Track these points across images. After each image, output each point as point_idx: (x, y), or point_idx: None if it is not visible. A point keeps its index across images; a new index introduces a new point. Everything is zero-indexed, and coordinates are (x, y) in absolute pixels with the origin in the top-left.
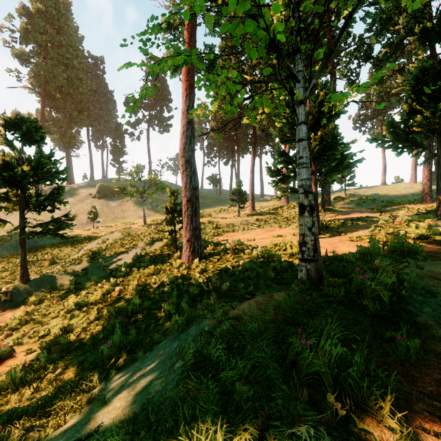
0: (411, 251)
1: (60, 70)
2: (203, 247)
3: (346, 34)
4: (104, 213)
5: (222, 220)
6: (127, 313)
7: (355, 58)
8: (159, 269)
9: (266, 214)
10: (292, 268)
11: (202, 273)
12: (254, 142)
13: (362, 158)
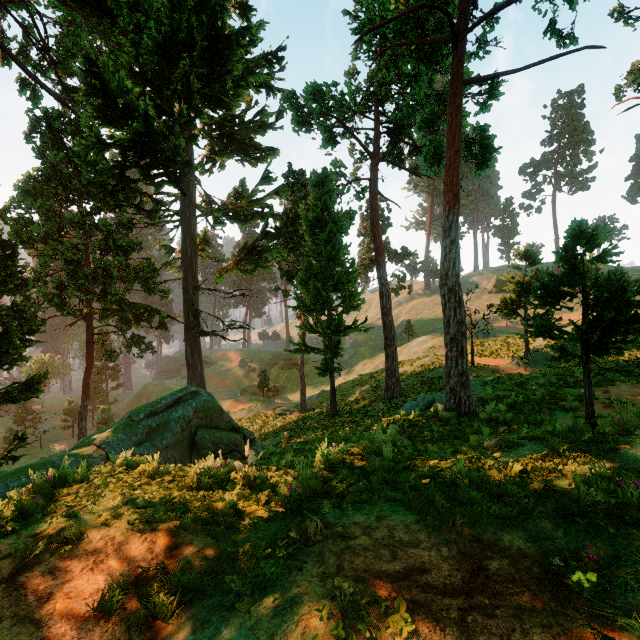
0: None
1: None
2: None
3: None
4: None
5: None
6: None
7: None
8: None
9: None
10: None
11: None
12: None
13: None
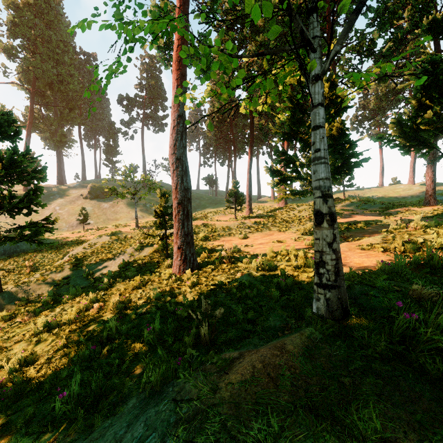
0: (442, 266)
1: (50, 66)
2: (197, 253)
3: None
4: (95, 215)
5: (217, 223)
6: (101, 340)
7: (357, 53)
8: (146, 280)
9: (264, 217)
10: (299, 285)
11: (193, 286)
12: (251, 142)
13: (369, 158)
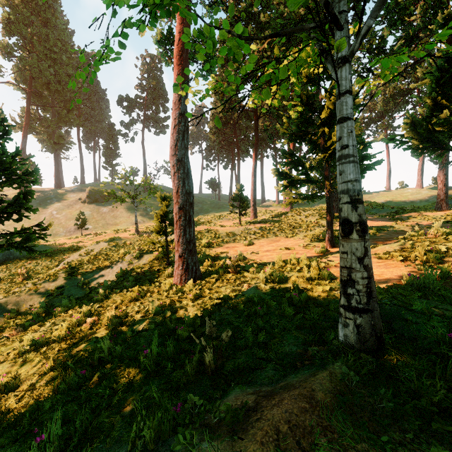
0: None
1: (47, 65)
2: (199, 261)
3: None
4: (94, 220)
5: (221, 229)
6: (93, 362)
7: (367, 51)
8: (145, 291)
9: (269, 222)
10: (314, 300)
11: (196, 299)
12: (256, 144)
13: (381, 160)
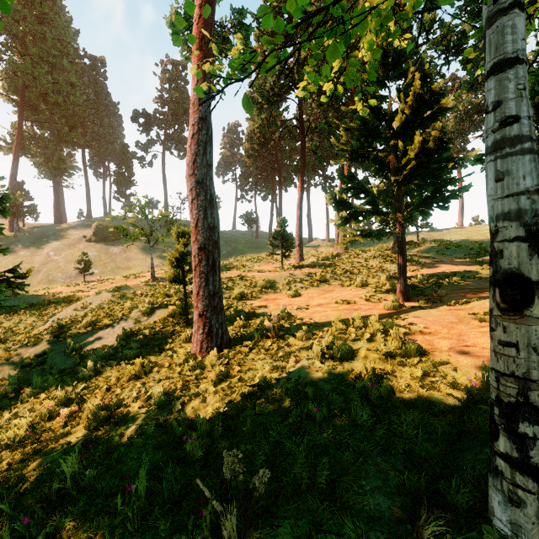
0: None
1: (43, 71)
2: (229, 318)
3: (429, 18)
4: (101, 263)
5: (258, 275)
6: (50, 494)
7: (443, 50)
8: (152, 363)
9: (319, 266)
10: (401, 393)
11: (220, 381)
12: (302, 168)
13: (470, 185)
